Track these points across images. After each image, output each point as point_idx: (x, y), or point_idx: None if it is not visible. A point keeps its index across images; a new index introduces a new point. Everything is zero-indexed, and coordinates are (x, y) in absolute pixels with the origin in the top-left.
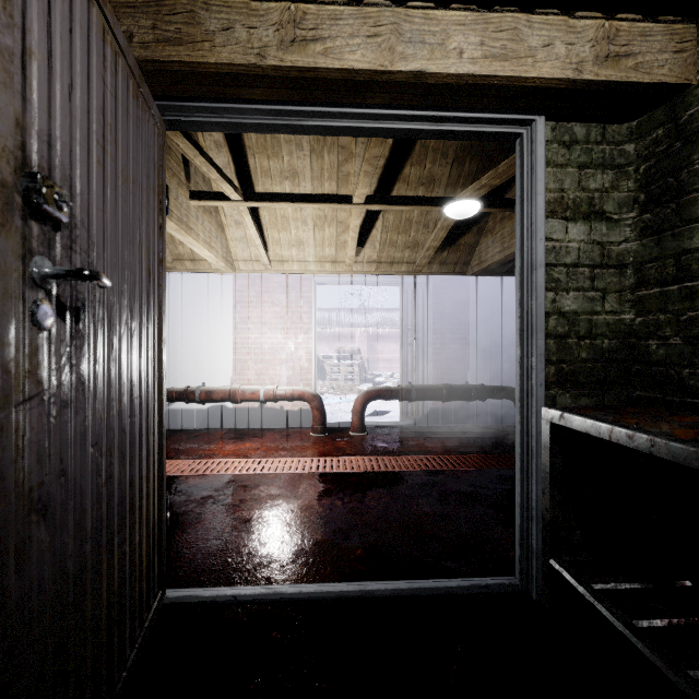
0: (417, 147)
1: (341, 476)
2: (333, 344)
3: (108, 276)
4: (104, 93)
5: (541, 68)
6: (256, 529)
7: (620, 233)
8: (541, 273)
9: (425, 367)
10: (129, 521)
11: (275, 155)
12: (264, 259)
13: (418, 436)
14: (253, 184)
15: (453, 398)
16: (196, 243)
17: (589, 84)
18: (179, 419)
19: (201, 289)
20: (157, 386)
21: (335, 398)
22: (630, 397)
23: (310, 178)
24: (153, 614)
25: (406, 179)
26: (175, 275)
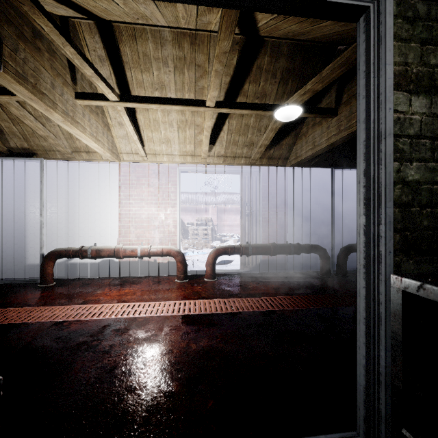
0: (254, 69)
1: (196, 318)
2: (194, 215)
3: None
4: None
5: None
6: (117, 379)
7: None
8: (389, 142)
9: (257, 231)
10: None
11: (147, 70)
12: (141, 152)
13: (254, 280)
14: (131, 93)
15: (278, 253)
16: (82, 134)
17: None
18: (78, 270)
19: (95, 174)
20: None
21: (195, 251)
22: None
23: (174, 90)
24: None
25: (246, 93)
26: (74, 163)
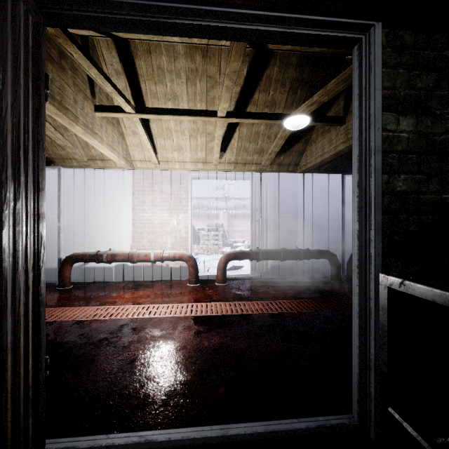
0: (264, 79)
1: (208, 319)
2: (205, 221)
3: None
4: None
5: None
6: (138, 369)
7: (442, 125)
8: (378, 158)
9: (268, 236)
10: None
11: (161, 82)
12: (154, 159)
13: (264, 285)
14: (145, 103)
15: (288, 258)
16: (100, 144)
17: None
18: (93, 274)
19: (109, 181)
20: (33, 257)
21: (206, 257)
22: None
23: (187, 100)
24: None
25: (256, 102)
26: (90, 171)
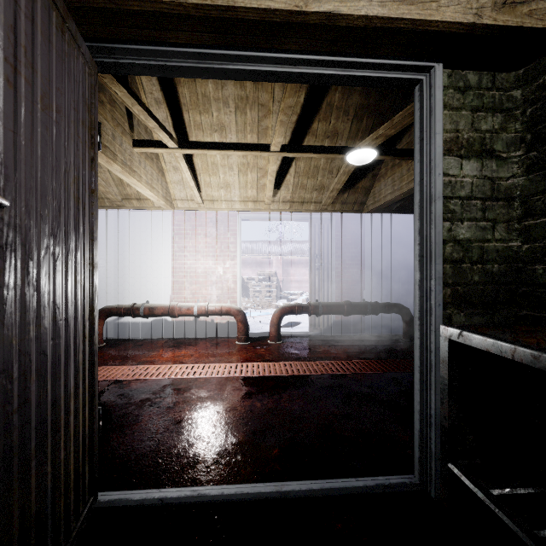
0: (324, 106)
1: (260, 380)
2: (255, 269)
3: (22, 200)
4: (15, 12)
5: (444, 12)
6: (185, 430)
7: (508, 169)
8: (439, 204)
9: (329, 287)
10: (51, 441)
11: (206, 111)
12: (198, 198)
13: (324, 344)
14: (188, 135)
15: (353, 312)
16: (139, 183)
17: (487, 29)
18: (128, 331)
19: (146, 224)
20: (88, 307)
21: (257, 311)
22: (517, 315)
23: (235, 131)
24: (82, 522)
25: (315, 133)
26: (124, 212)
